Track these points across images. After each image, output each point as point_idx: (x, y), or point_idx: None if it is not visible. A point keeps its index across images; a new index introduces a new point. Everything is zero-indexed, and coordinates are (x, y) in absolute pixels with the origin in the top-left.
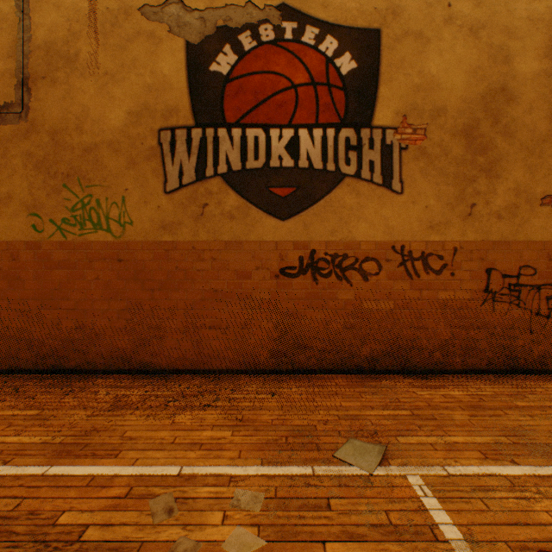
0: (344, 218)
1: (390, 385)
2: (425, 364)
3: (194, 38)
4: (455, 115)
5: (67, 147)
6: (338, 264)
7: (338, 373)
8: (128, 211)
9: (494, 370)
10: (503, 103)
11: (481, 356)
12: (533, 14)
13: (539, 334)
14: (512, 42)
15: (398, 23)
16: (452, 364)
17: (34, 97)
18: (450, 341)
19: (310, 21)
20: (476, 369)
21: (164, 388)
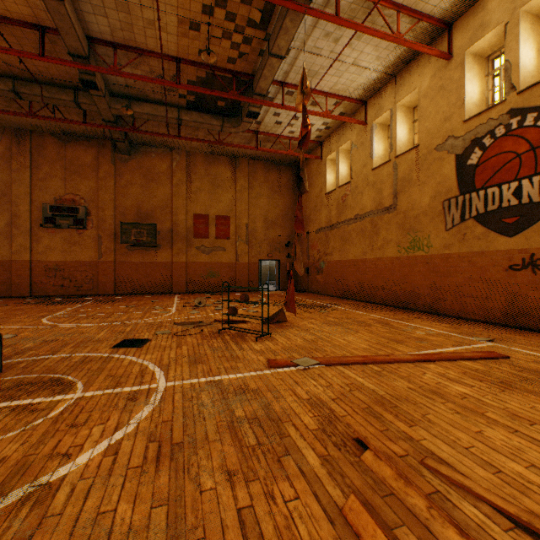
0: None
1: None
2: None
3: (458, 151)
4: None
5: (408, 218)
6: None
7: None
8: (429, 241)
9: None
10: None
11: None
12: None
13: None
14: None
15: None
16: None
17: (398, 200)
18: None
19: (530, 111)
20: None
21: (438, 318)
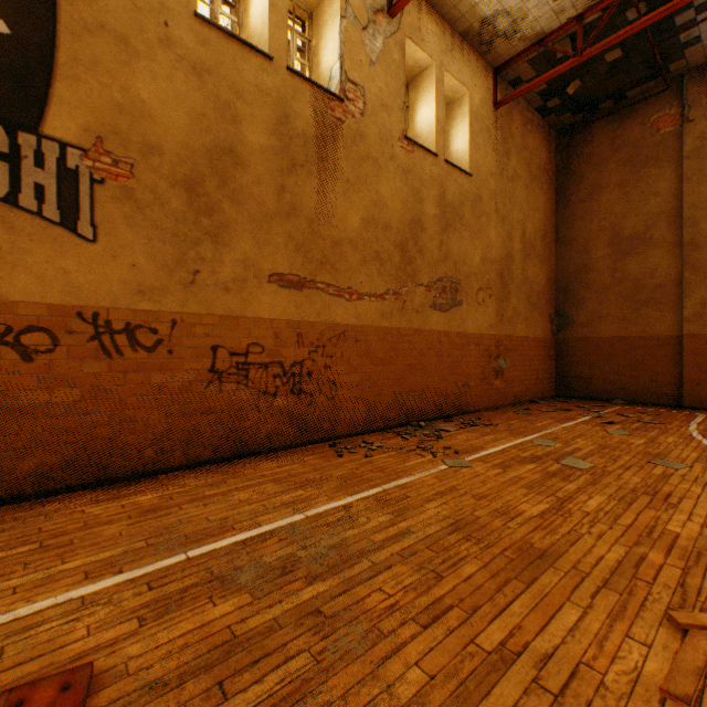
0: None
1: (53, 510)
2: (133, 467)
3: None
4: (175, 160)
5: None
6: None
7: None
8: None
9: (222, 458)
10: (232, 166)
11: (207, 445)
12: (262, 85)
13: (268, 413)
14: (242, 104)
15: (89, 7)
16: (171, 460)
17: None
18: (169, 433)
19: None
20: (201, 461)
21: None
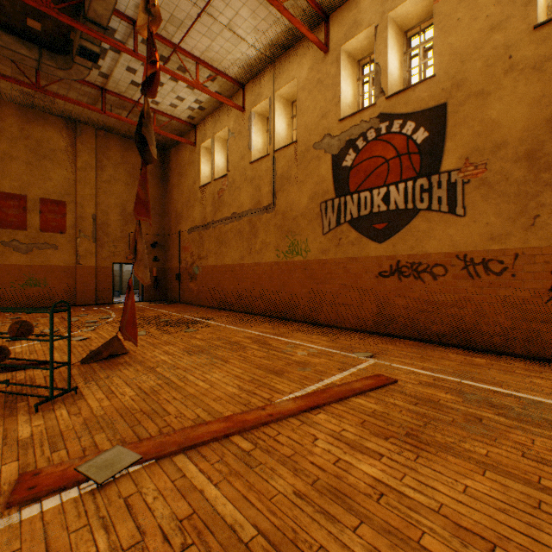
0: (419, 238)
1: (437, 349)
2: (485, 345)
3: (335, 152)
4: (516, 144)
5: (287, 219)
6: (415, 269)
7: (415, 340)
8: (308, 245)
9: None
10: None
11: (545, 347)
12: None
13: None
14: None
15: (460, 92)
16: (512, 349)
17: (277, 199)
18: (510, 329)
19: (396, 117)
20: (539, 357)
21: (317, 329)
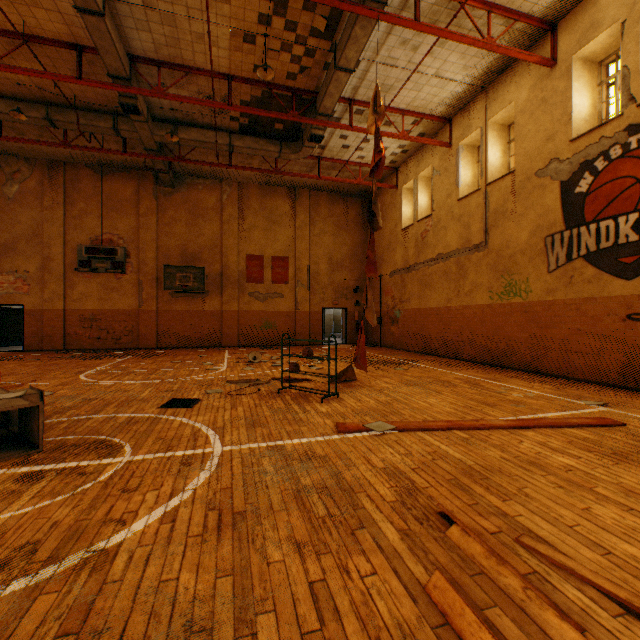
0: None
1: None
2: None
3: (564, 177)
4: None
5: (502, 257)
6: None
7: None
8: (528, 285)
9: None
10: None
11: None
12: None
13: None
14: None
15: None
16: None
17: (489, 236)
18: None
19: None
20: None
21: (539, 378)
